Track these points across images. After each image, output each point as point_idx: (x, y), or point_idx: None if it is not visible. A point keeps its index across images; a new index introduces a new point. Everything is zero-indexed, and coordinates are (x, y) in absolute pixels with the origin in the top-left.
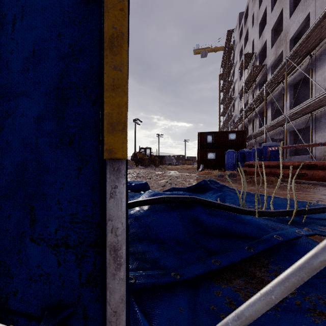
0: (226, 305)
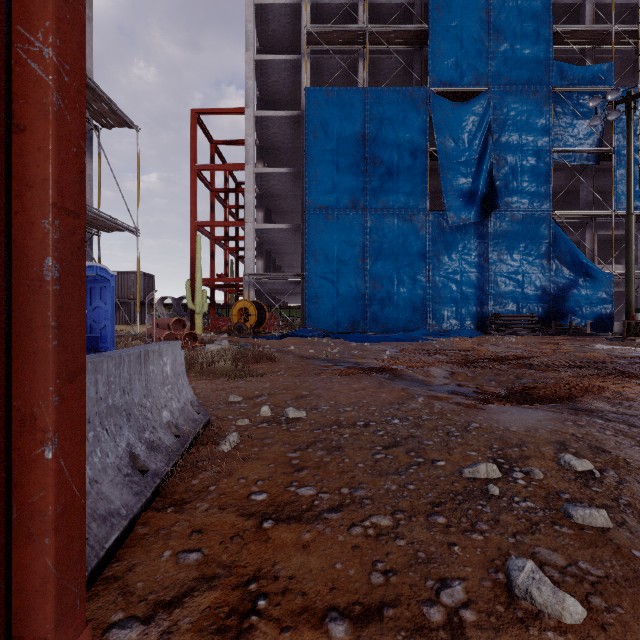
0: None
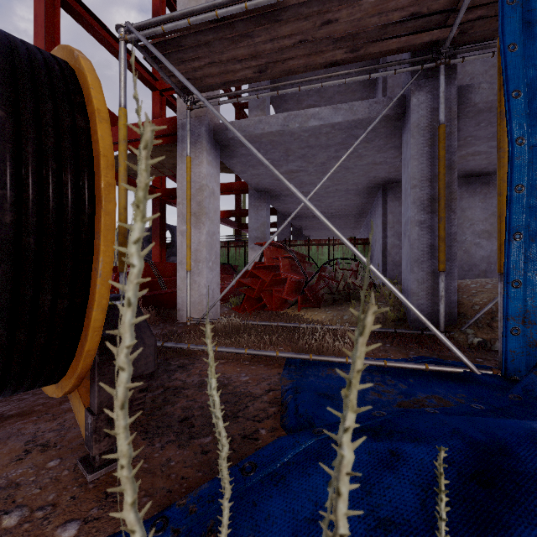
0: (463, 399)
